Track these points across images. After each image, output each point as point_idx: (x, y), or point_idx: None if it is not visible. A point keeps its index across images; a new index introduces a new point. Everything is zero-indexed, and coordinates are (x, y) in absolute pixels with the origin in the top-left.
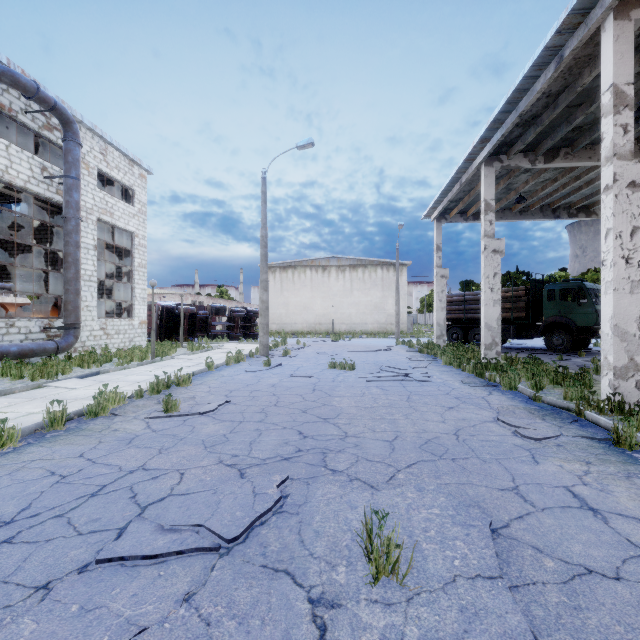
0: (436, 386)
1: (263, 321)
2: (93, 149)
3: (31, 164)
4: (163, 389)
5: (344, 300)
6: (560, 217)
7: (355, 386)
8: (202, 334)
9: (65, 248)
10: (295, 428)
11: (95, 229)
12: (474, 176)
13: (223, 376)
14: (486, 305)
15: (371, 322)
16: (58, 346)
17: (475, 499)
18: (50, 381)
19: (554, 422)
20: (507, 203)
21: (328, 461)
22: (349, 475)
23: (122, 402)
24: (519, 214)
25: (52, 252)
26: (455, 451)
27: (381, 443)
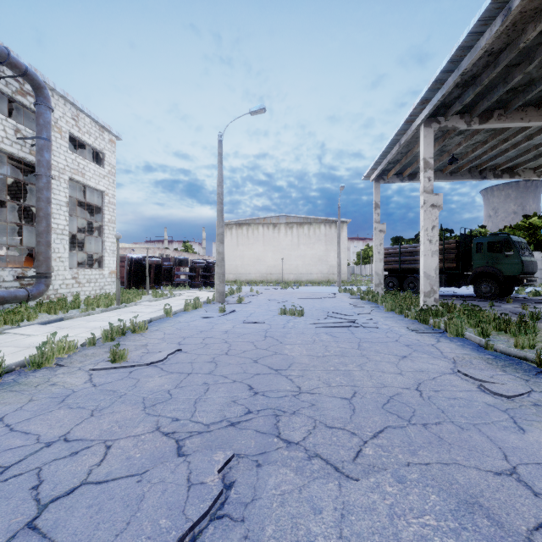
0: (383, 332)
1: (219, 271)
2: (65, 115)
3: (5, 126)
4: (118, 336)
5: (292, 253)
6: (486, 178)
7: (305, 332)
8: (167, 283)
9: (37, 203)
10: (245, 382)
11: (67, 187)
12: (412, 138)
13: (179, 322)
14: (425, 256)
15: (315, 272)
16: (29, 294)
17: (470, 491)
18: (10, 328)
19: (517, 374)
20: (439, 165)
21: (281, 428)
22: (307, 449)
23: (72, 350)
24: (449, 175)
25: (32, 209)
26: (423, 413)
27: (339, 402)
